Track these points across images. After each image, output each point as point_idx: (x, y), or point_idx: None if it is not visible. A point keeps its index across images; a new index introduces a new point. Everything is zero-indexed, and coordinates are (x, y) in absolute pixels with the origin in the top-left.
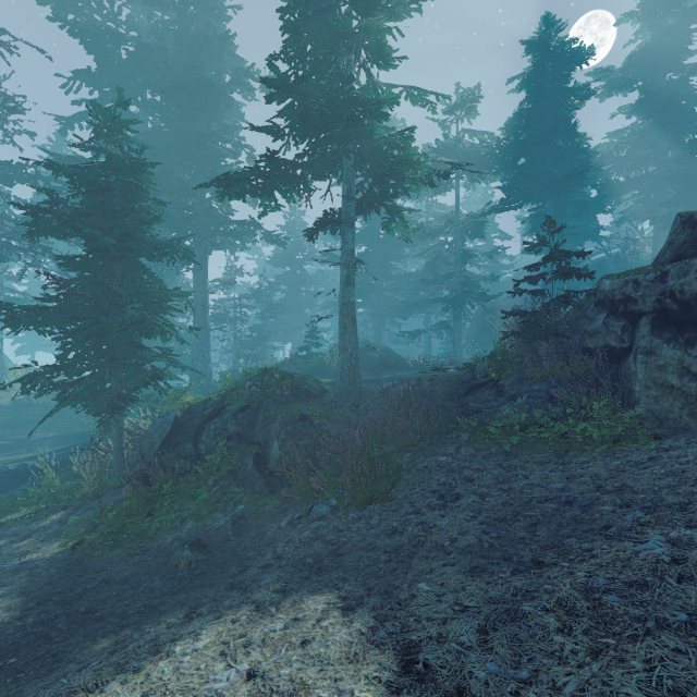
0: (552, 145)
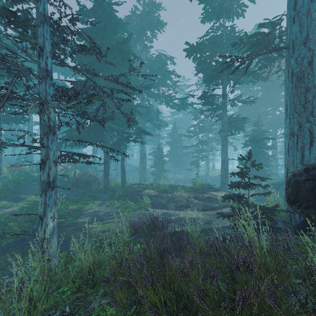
0: None
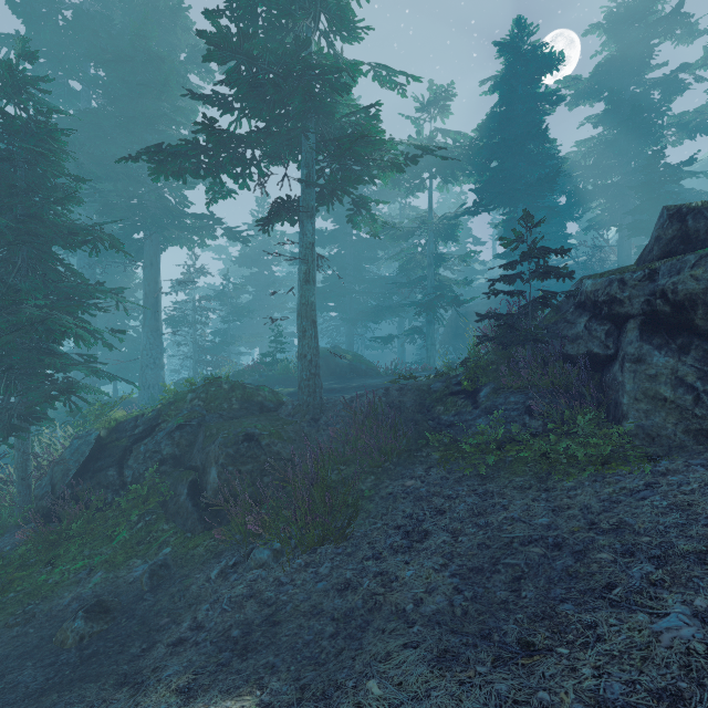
0: (524, 149)
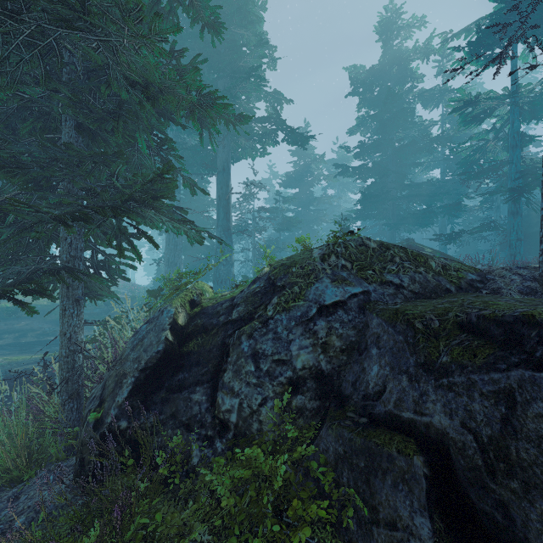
0: None
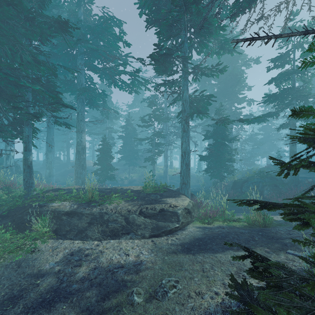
0: None
